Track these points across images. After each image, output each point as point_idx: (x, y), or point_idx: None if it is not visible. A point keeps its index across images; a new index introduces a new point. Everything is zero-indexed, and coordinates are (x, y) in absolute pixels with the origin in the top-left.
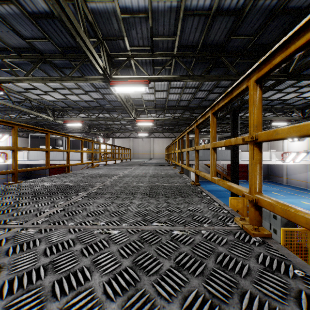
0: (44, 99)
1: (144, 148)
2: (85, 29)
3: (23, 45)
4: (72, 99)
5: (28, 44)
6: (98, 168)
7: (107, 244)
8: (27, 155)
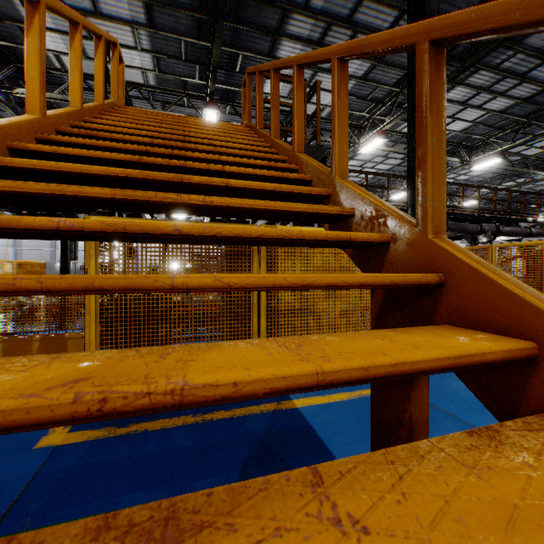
0: None
1: None
2: None
3: None
4: (462, 179)
5: None
6: None
7: None
8: None
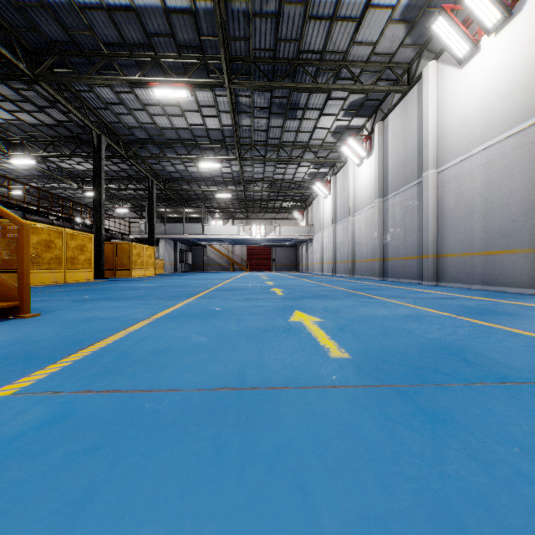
0: None
1: None
2: None
3: None
4: (10, 167)
5: None
6: None
7: None
8: None
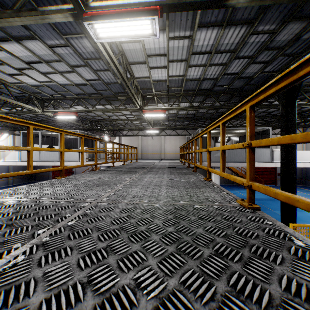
0: (24, 83)
1: (153, 147)
2: None
3: None
4: (58, 81)
5: None
6: (67, 180)
7: None
8: (19, 155)
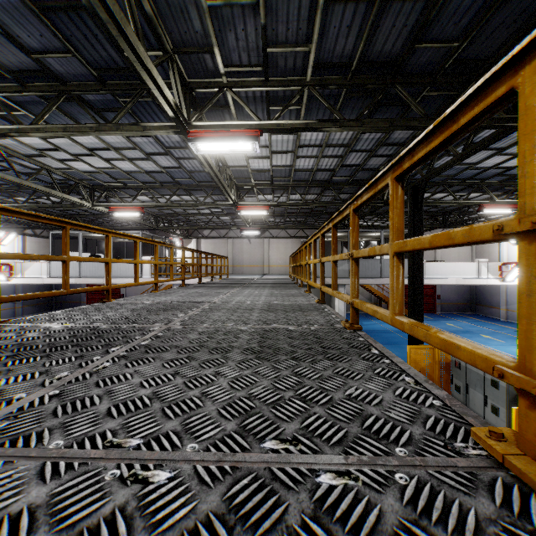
0: (74, 169)
1: (252, 256)
2: (137, 28)
3: (29, 66)
4: (123, 168)
5: (36, 64)
6: (166, 293)
7: (126, 534)
8: (47, 268)
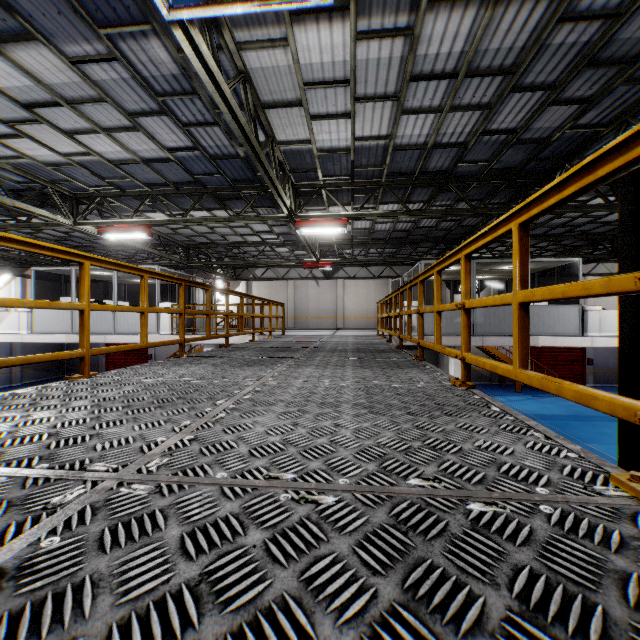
0: (27, 157)
1: (320, 304)
2: None
3: None
4: (105, 153)
5: None
6: (92, 384)
7: None
8: (29, 320)
